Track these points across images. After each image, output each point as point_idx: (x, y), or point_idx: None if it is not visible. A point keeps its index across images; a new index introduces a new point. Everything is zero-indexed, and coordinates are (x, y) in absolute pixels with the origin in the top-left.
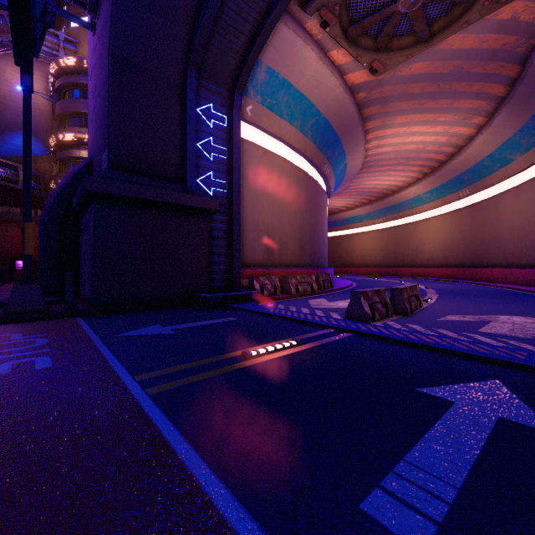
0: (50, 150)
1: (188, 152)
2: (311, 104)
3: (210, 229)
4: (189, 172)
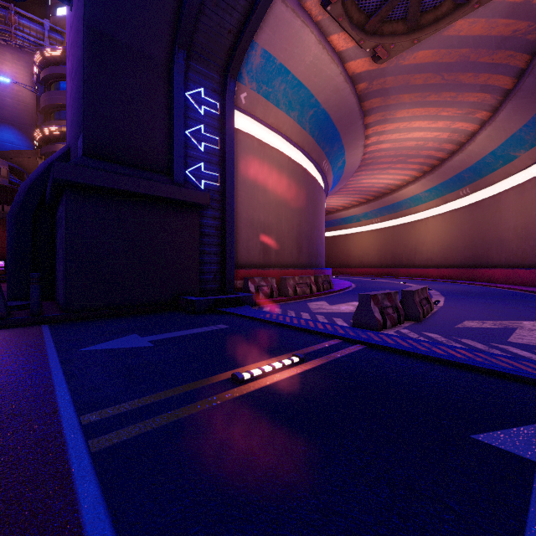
0: (35, 144)
1: (175, 140)
2: (309, 94)
3: (200, 225)
4: (176, 162)
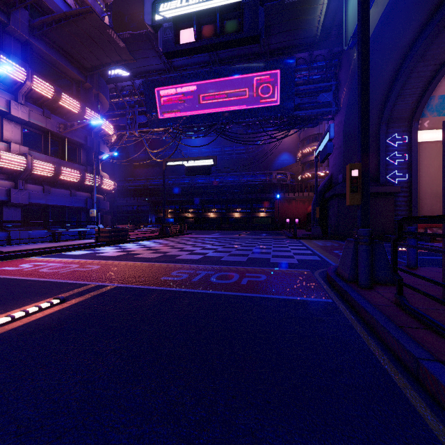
0: (297, 158)
1: (380, 165)
2: None
3: (394, 201)
4: (381, 175)
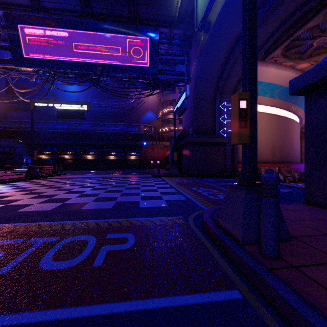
0: (158, 116)
1: (216, 123)
2: (275, 85)
3: (224, 149)
4: (217, 130)
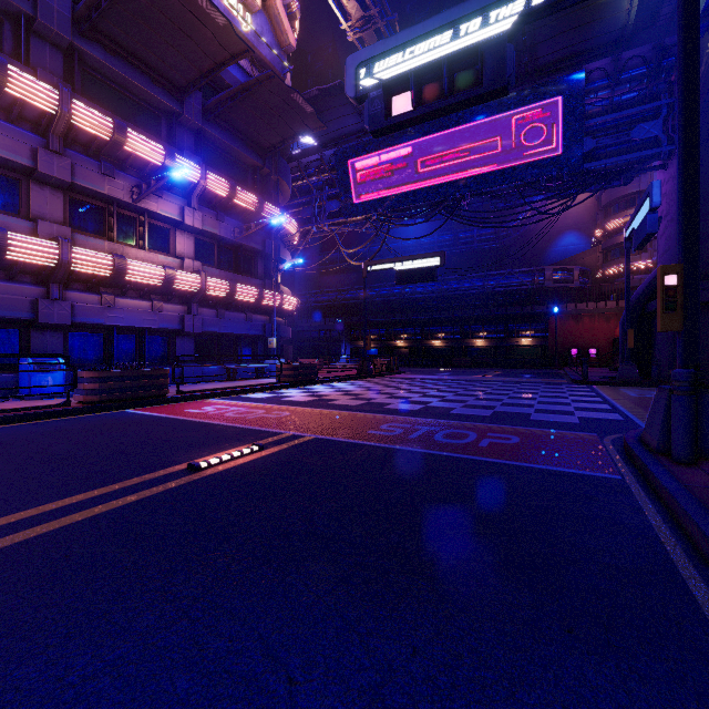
0: (594, 241)
1: None
2: None
3: None
4: None
